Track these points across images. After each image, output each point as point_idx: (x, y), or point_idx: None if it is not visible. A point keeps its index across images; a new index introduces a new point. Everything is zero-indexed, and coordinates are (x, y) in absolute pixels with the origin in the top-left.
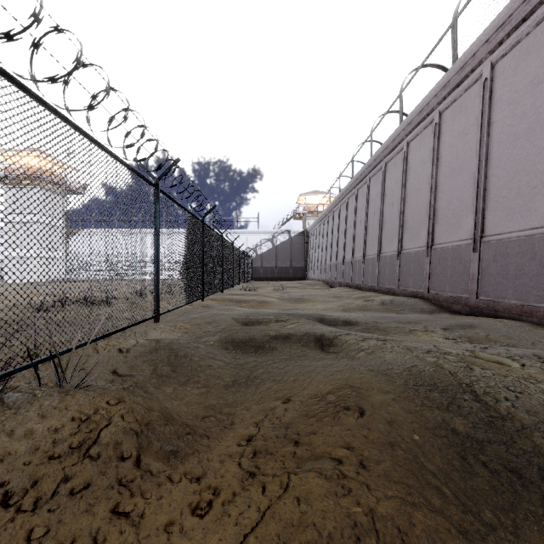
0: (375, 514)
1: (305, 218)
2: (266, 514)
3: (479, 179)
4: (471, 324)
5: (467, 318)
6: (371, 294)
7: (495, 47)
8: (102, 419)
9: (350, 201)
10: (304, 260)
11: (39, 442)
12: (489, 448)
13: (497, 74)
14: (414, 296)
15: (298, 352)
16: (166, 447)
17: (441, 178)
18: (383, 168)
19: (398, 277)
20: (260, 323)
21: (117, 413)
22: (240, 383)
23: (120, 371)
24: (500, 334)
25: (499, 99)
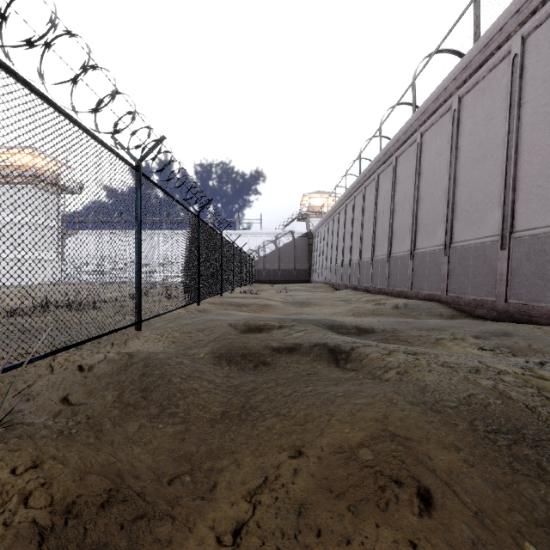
0: None
1: (309, 218)
2: None
3: (508, 168)
4: (505, 331)
5: (498, 324)
6: (381, 297)
7: (527, 17)
8: None
9: (357, 199)
10: (308, 262)
11: None
12: None
13: (529, 48)
14: (430, 299)
15: (307, 368)
16: None
17: (461, 170)
18: (394, 163)
19: (411, 279)
20: (261, 330)
21: (19, 491)
22: (231, 417)
23: (72, 399)
24: (544, 344)
25: (532, 77)
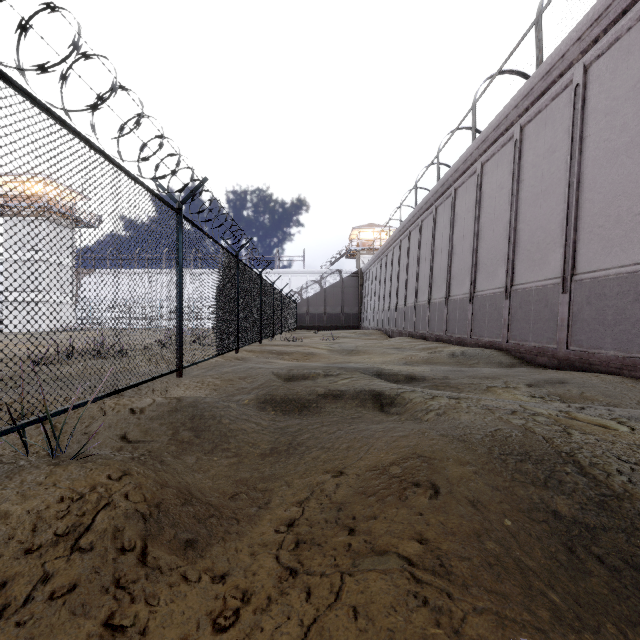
0: (461, 634)
1: (359, 255)
2: (311, 630)
3: (570, 206)
4: (561, 379)
5: (555, 372)
6: (438, 345)
7: (588, 46)
8: (99, 498)
9: (413, 234)
10: (358, 305)
11: (15, 529)
12: (603, 537)
13: (591, 78)
14: (490, 346)
15: (352, 413)
16: (182, 535)
17: (523, 206)
18: (453, 195)
19: (470, 324)
20: (305, 378)
21: (120, 490)
22: (279, 452)
23: (130, 437)
24: (597, 391)
25: (594, 109)
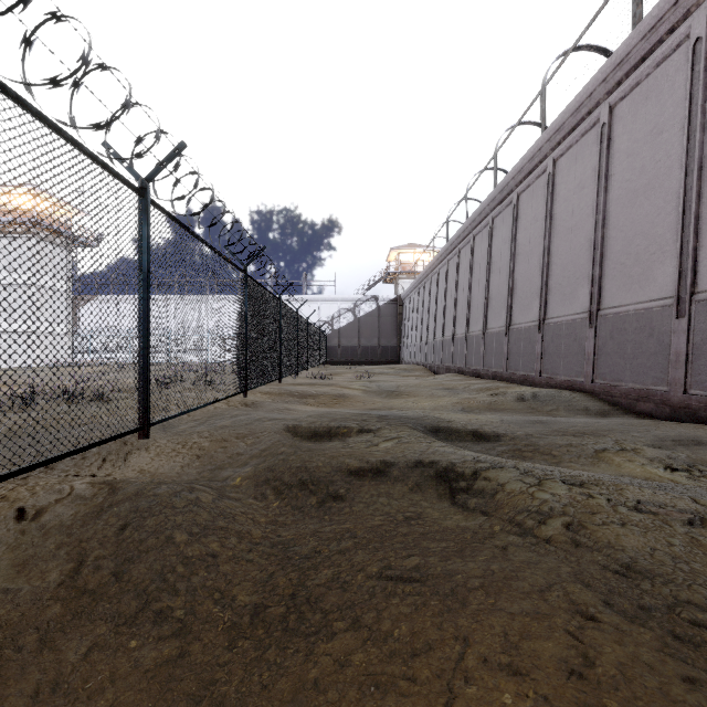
0: None
1: (398, 280)
2: None
3: (687, 201)
4: (695, 438)
5: (680, 427)
6: (498, 384)
7: None
8: None
9: (463, 252)
10: (397, 337)
11: None
12: None
13: None
14: (567, 387)
15: (405, 506)
16: None
17: (613, 207)
18: (515, 202)
19: (540, 359)
20: (332, 437)
21: None
22: (269, 622)
23: None
24: None
25: None
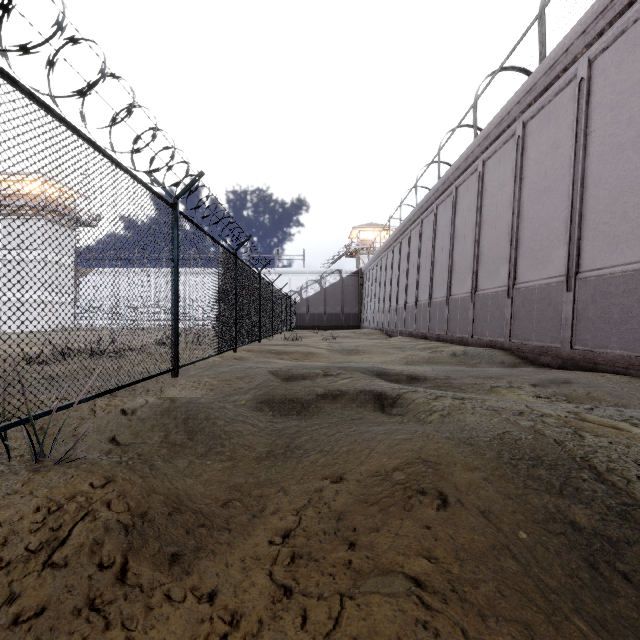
0: None
1: (359, 255)
2: None
3: (574, 202)
4: (566, 379)
5: (560, 372)
6: (439, 344)
7: (593, 39)
8: (78, 508)
9: (413, 233)
10: (358, 305)
11: None
12: (628, 552)
13: (596, 72)
14: (492, 346)
15: (352, 414)
16: (167, 548)
17: (525, 203)
18: (454, 193)
19: (472, 324)
20: (305, 378)
21: (102, 499)
22: (276, 455)
23: (120, 439)
24: (604, 392)
25: (598, 104)
